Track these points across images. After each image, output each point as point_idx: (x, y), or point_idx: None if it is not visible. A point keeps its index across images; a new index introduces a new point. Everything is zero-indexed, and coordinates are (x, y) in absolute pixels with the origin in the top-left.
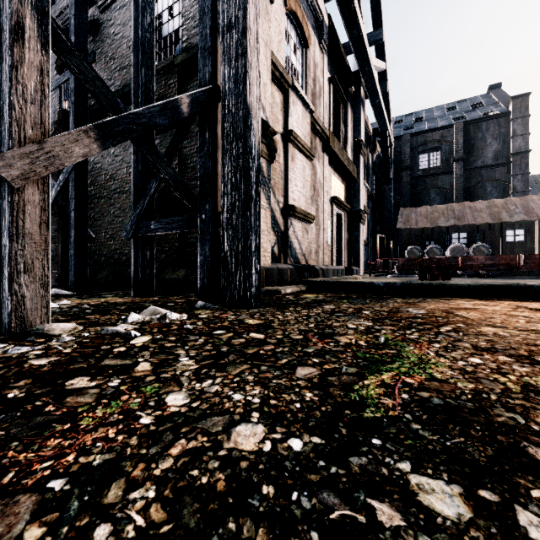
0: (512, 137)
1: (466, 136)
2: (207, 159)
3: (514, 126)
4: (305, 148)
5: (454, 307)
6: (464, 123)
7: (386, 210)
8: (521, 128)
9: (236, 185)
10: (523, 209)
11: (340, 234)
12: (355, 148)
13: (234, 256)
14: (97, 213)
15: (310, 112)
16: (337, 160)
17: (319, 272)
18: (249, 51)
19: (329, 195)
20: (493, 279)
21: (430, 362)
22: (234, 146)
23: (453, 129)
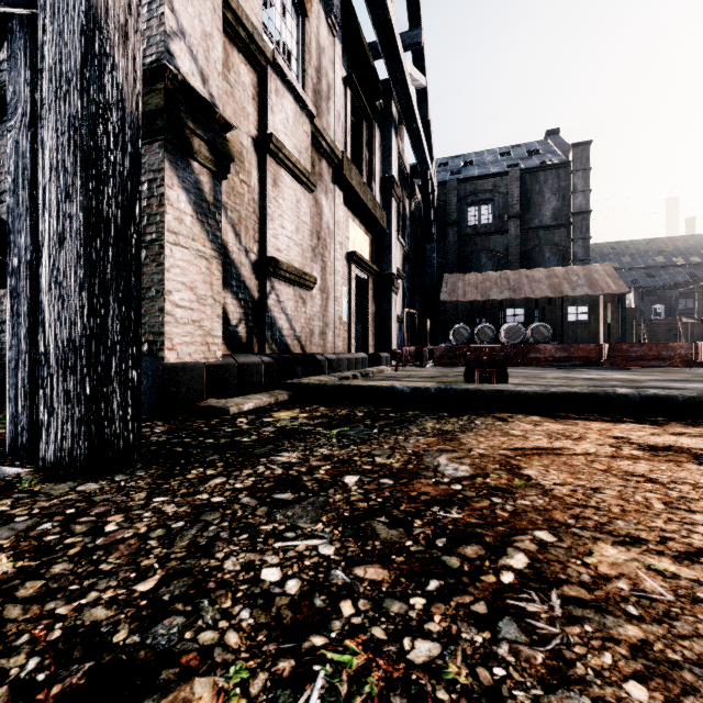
0: (573, 193)
1: (522, 187)
2: (23, 132)
3: (574, 180)
4: (298, 168)
5: (519, 447)
6: (520, 171)
7: (427, 276)
8: (582, 183)
9: (67, 188)
10: (586, 281)
11: (363, 307)
12: (385, 186)
13: (63, 353)
14: None
15: (310, 116)
16: (356, 199)
17: (323, 364)
18: None
19: (345, 249)
20: (556, 371)
21: None
22: (63, 98)
23: (507, 178)
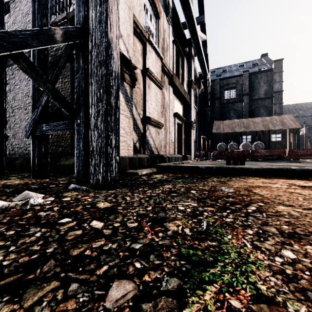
0: (274, 82)
1: (249, 81)
2: (81, 79)
3: (275, 77)
4: (157, 80)
5: (251, 185)
6: (249, 74)
7: (206, 122)
8: (278, 78)
9: (100, 98)
10: (280, 123)
11: (180, 136)
12: (189, 84)
13: (99, 150)
14: (16, 119)
15: (161, 59)
16: (177, 90)
17: (166, 159)
18: (109, 0)
19: (173, 111)
20: (266, 162)
21: (250, 260)
22: (99, 69)
23: (243, 77)
